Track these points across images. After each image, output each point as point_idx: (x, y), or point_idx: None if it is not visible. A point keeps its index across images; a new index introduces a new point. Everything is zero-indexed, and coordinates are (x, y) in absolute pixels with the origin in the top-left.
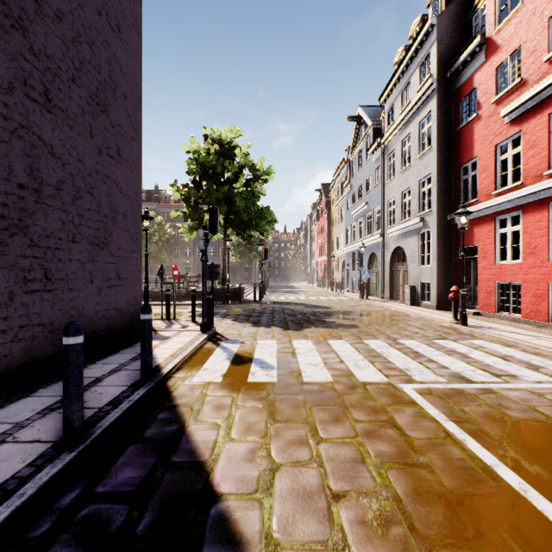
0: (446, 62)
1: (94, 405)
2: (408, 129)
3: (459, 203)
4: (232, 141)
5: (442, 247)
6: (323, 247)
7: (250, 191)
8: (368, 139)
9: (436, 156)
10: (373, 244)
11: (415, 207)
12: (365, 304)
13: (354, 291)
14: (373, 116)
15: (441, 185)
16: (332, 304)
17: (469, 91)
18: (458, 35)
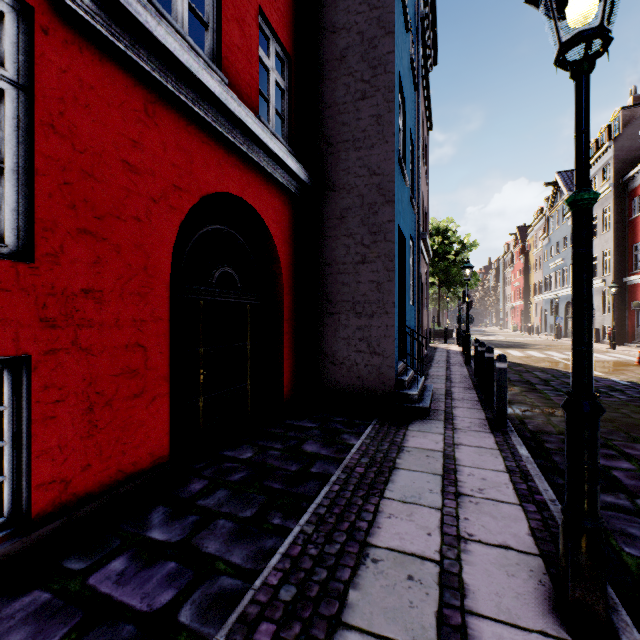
0: (621, 171)
1: (458, 353)
2: (595, 210)
3: (631, 271)
4: (447, 227)
5: (617, 301)
6: (519, 291)
7: (461, 262)
8: (564, 204)
9: (613, 238)
10: (568, 294)
11: (599, 270)
12: (556, 342)
13: (552, 334)
14: (569, 185)
15: (616, 258)
16: (528, 341)
17: (636, 196)
18: (632, 150)
